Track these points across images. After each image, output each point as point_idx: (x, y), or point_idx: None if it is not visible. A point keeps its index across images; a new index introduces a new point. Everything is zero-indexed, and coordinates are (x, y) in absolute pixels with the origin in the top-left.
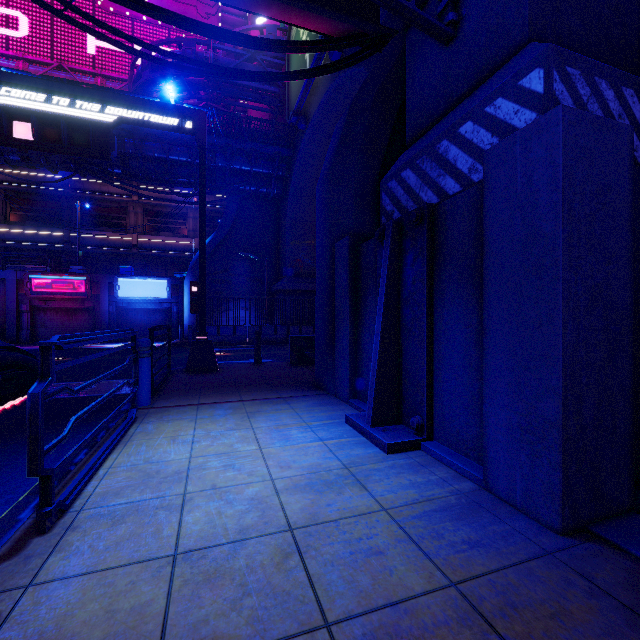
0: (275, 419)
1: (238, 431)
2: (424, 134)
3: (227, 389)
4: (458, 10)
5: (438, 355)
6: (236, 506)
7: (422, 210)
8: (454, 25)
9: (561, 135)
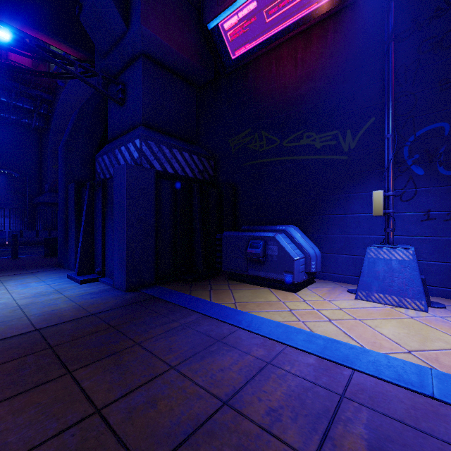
0: (21, 281)
1: None
2: (115, 139)
3: None
4: (125, 93)
5: (106, 242)
6: None
7: (100, 181)
8: (123, 99)
9: (126, 172)
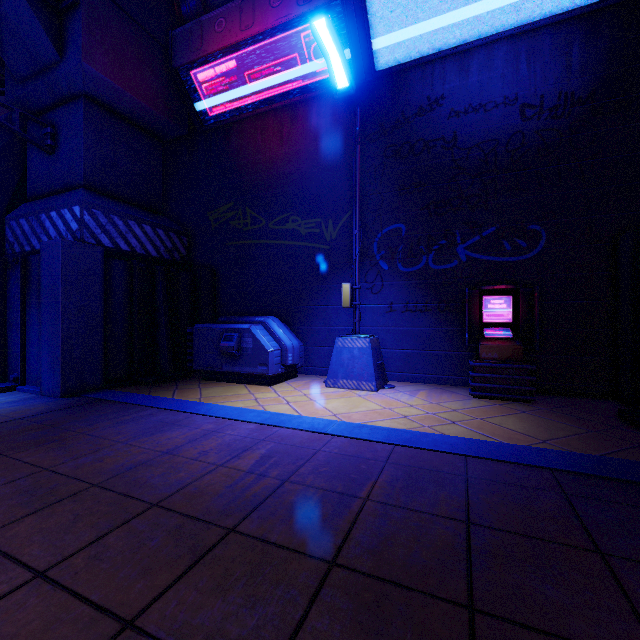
0: None
1: None
2: (39, 198)
3: None
4: (56, 139)
5: (28, 338)
6: None
7: (19, 256)
8: (53, 147)
9: (61, 250)
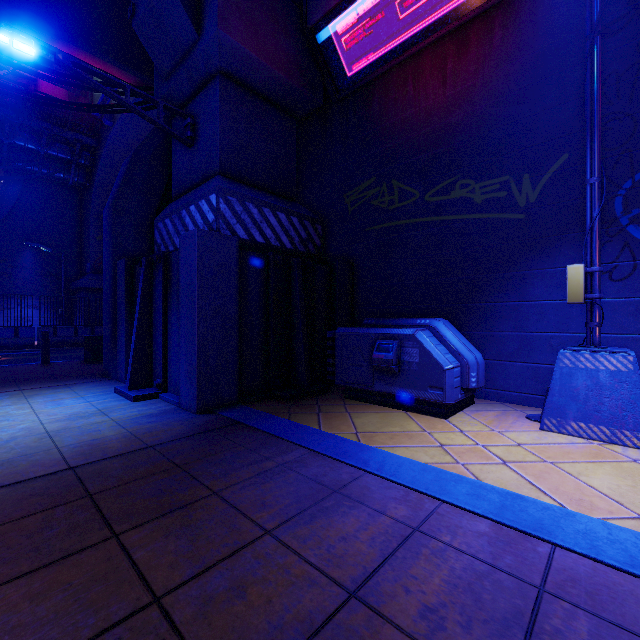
0: (53, 397)
1: (14, 405)
2: (181, 196)
3: (4, 384)
4: (195, 130)
5: (170, 342)
6: (10, 432)
7: (161, 255)
8: (193, 138)
9: (197, 241)
